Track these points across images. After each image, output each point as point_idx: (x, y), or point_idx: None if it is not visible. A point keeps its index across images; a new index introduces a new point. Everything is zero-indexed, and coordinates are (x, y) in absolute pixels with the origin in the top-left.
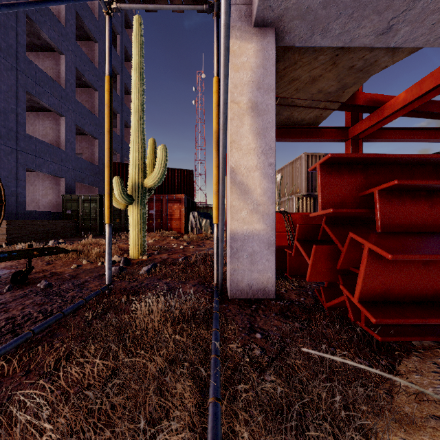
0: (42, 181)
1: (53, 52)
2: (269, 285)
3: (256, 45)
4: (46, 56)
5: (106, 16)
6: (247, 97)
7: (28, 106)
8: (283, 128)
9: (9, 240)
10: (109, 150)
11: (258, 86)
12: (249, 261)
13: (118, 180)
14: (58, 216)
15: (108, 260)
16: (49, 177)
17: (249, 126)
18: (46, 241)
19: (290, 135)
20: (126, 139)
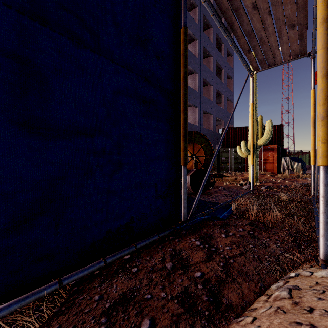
0: None
1: (192, 74)
2: None
3: None
4: (189, 77)
5: (251, 78)
6: None
7: None
8: None
9: None
10: (252, 133)
11: None
12: None
13: (244, 143)
14: None
15: (252, 180)
16: None
17: None
18: None
19: None
20: (227, 109)
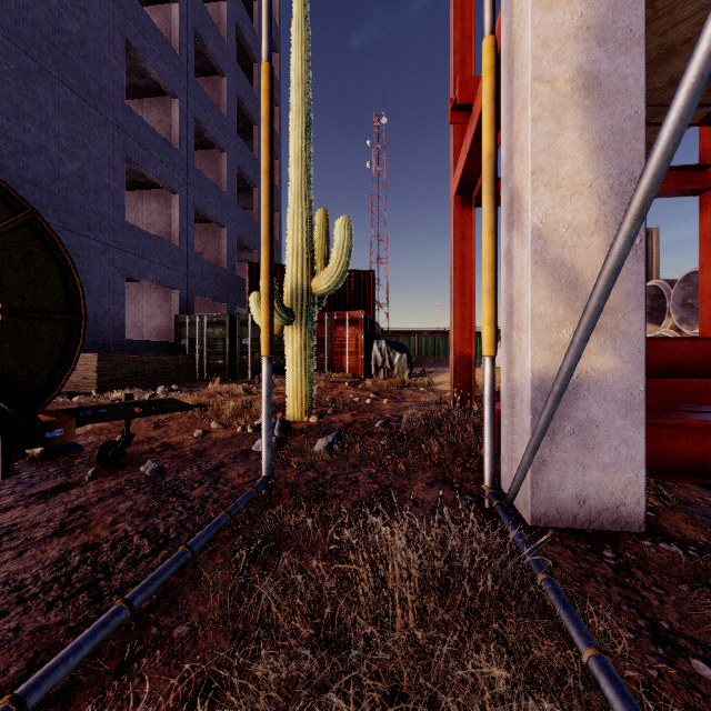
0: (147, 295)
1: (162, 96)
2: (628, 500)
3: None
4: (152, 104)
5: None
6: (574, 66)
7: (128, 182)
8: None
9: (102, 386)
10: (268, 209)
11: (602, 36)
12: (579, 442)
13: None
14: (170, 349)
15: (266, 429)
16: (156, 289)
17: (579, 130)
18: (153, 387)
19: None
20: None
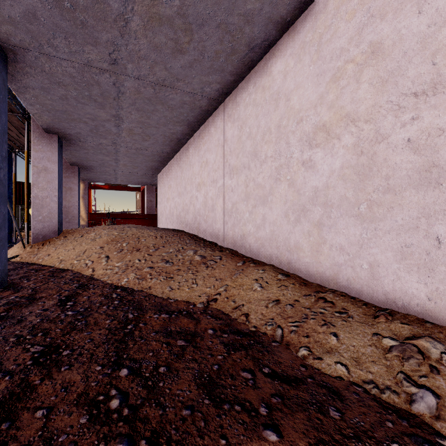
0: None
1: None
2: None
3: (83, 185)
4: None
5: None
6: (81, 196)
7: None
8: (113, 185)
9: None
10: None
11: (84, 193)
12: None
13: None
14: None
15: None
16: None
17: (81, 202)
18: None
19: (116, 188)
20: None
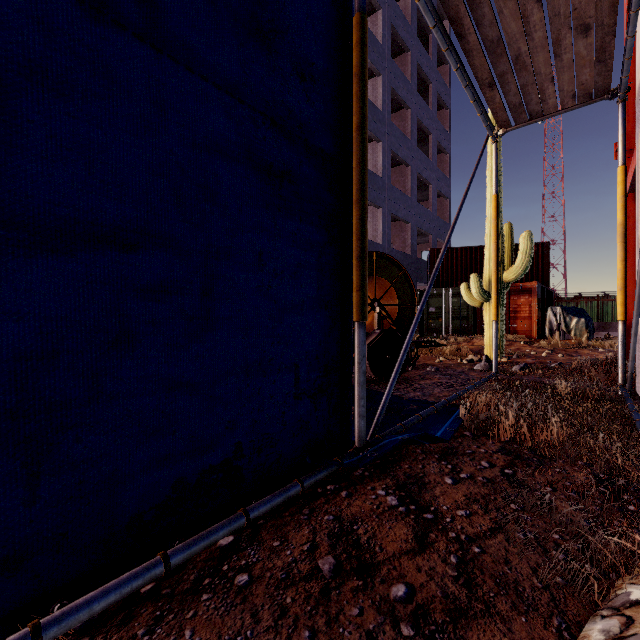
0: None
1: (370, 143)
2: None
3: None
4: None
5: (493, 144)
6: None
7: None
8: None
9: None
10: (496, 257)
11: None
12: None
13: (476, 277)
14: None
15: (495, 352)
16: None
17: None
18: None
19: None
20: (438, 213)
